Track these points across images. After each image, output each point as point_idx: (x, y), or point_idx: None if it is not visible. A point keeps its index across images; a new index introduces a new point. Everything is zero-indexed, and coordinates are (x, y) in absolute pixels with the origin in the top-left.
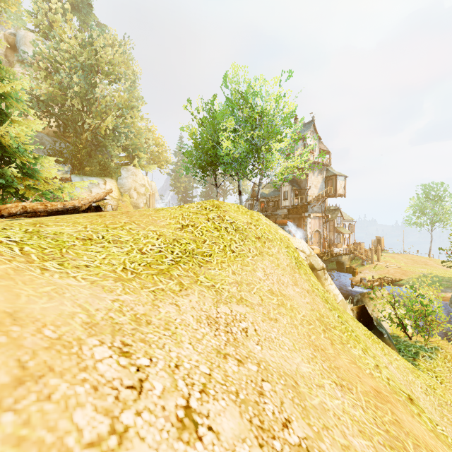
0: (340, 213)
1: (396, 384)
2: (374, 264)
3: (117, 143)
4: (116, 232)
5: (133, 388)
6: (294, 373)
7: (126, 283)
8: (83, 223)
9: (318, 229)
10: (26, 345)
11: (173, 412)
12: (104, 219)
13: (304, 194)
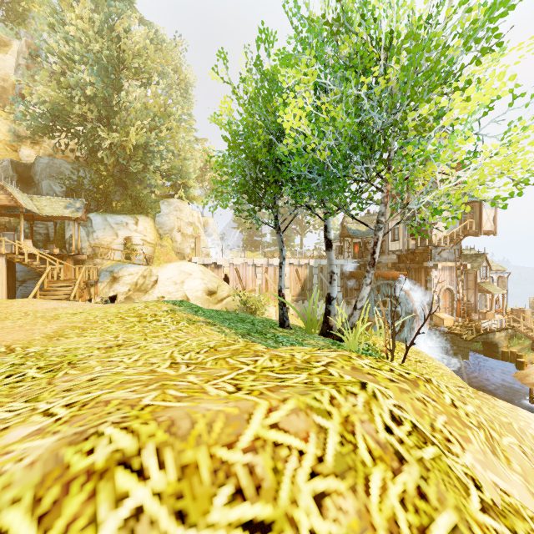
0: (486, 261)
1: None
2: None
3: (149, 167)
4: None
5: None
6: None
7: None
8: None
9: (450, 287)
10: None
11: None
12: None
13: (425, 232)
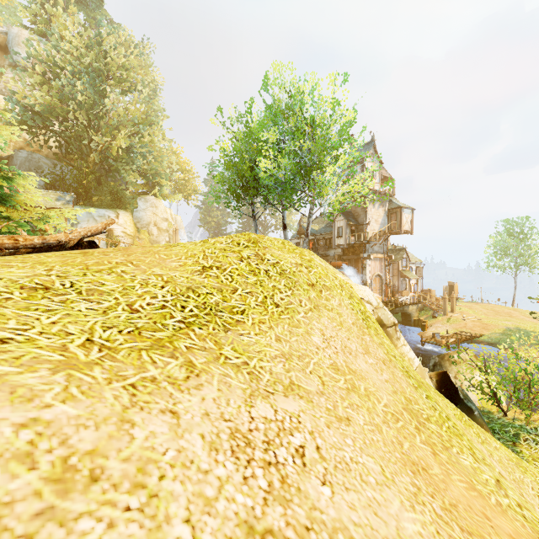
0: (406, 254)
1: (532, 514)
2: (448, 316)
3: (132, 167)
4: (97, 277)
5: None
6: None
7: (77, 373)
8: (51, 263)
9: (380, 274)
10: None
11: None
12: (88, 257)
13: (362, 230)
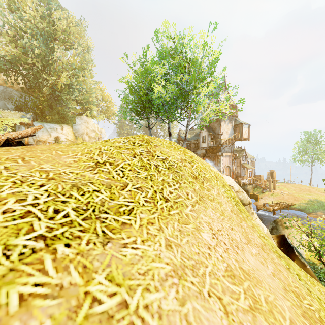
0: (245, 153)
1: None
2: (272, 192)
3: (71, 97)
4: None
5: None
6: None
7: None
8: None
9: (229, 165)
10: None
11: None
12: None
13: (217, 138)
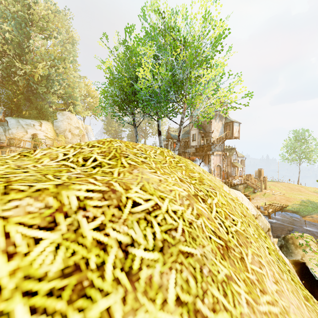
0: (235, 151)
1: None
2: (263, 192)
3: (50, 90)
4: None
5: None
6: None
7: None
8: None
9: (219, 164)
10: None
11: None
12: None
13: (208, 136)
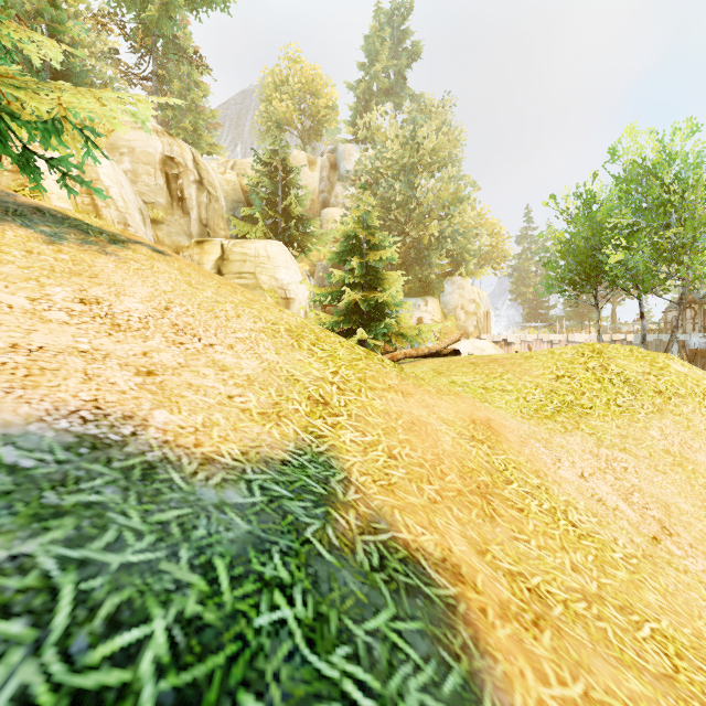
0: None
1: None
2: None
3: (441, 252)
4: (499, 382)
5: (556, 459)
6: (668, 503)
7: (528, 420)
8: (469, 373)
9: None
10: (514, 434)
11: (576, 472)
12: (481, 368)
13: None
